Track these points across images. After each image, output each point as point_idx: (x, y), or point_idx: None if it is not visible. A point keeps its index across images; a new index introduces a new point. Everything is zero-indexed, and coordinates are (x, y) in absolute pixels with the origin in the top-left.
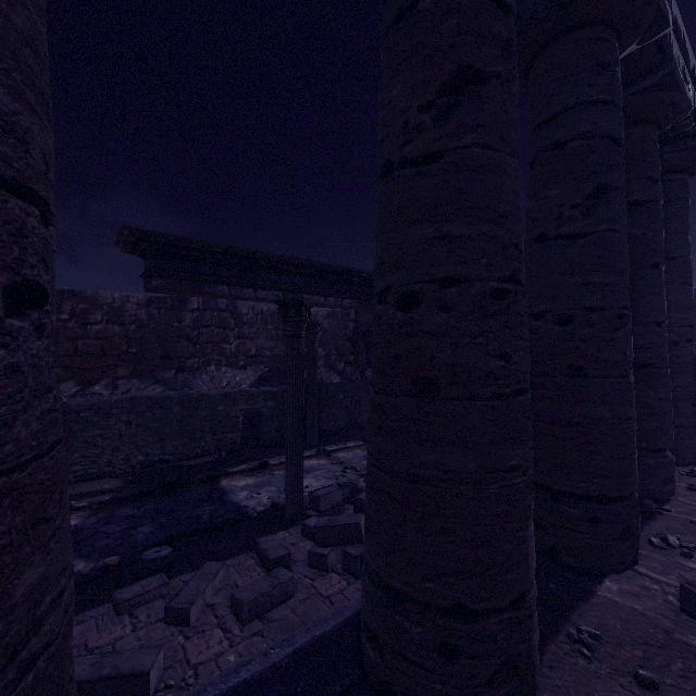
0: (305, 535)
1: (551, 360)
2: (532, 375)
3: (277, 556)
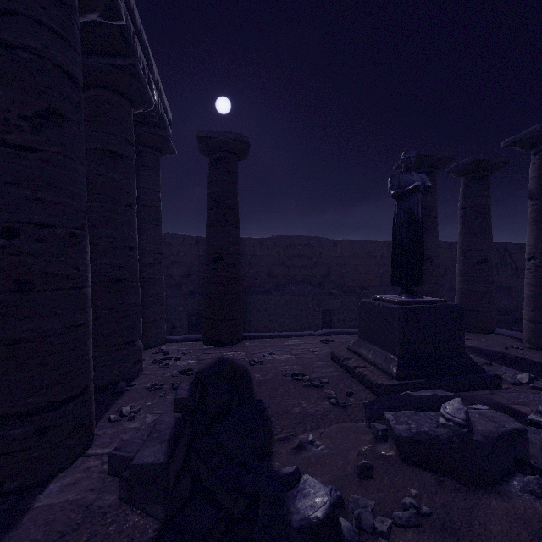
0: None
1: None
2: None
3: None
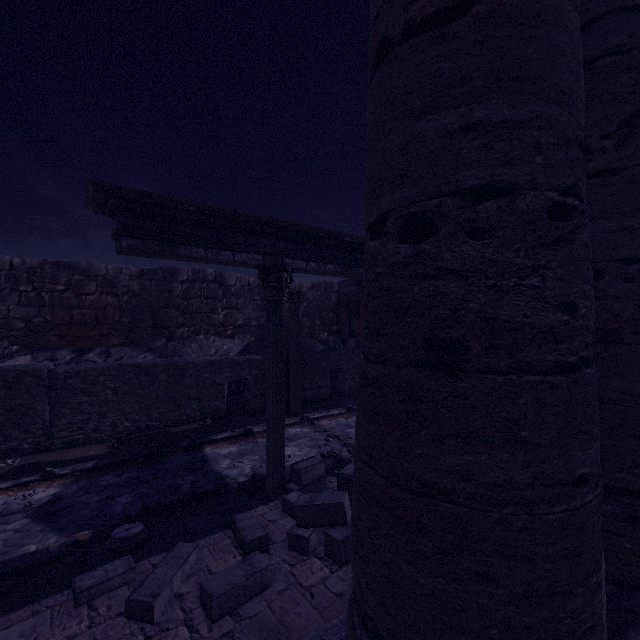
0: (285, 511)
1: None
2: None
3: (254, 537)
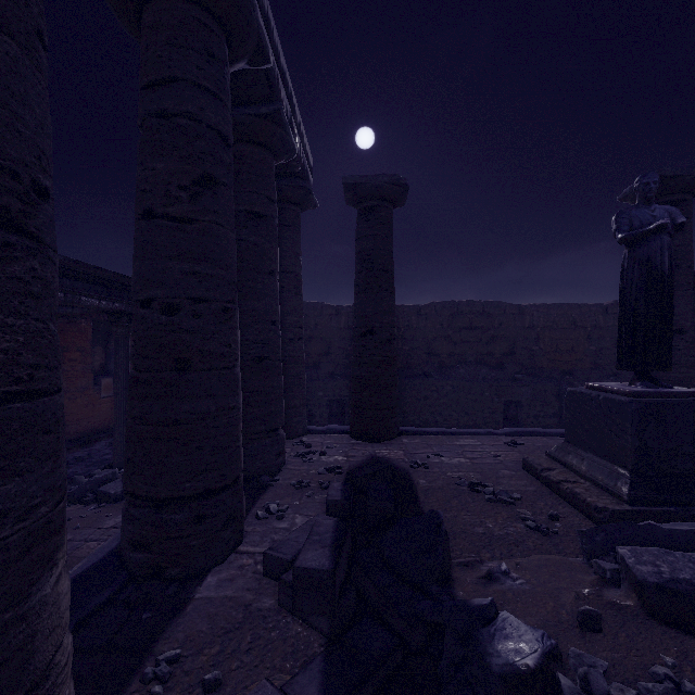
0: None
1: (158, 353)
2: (138, 372)
3: None
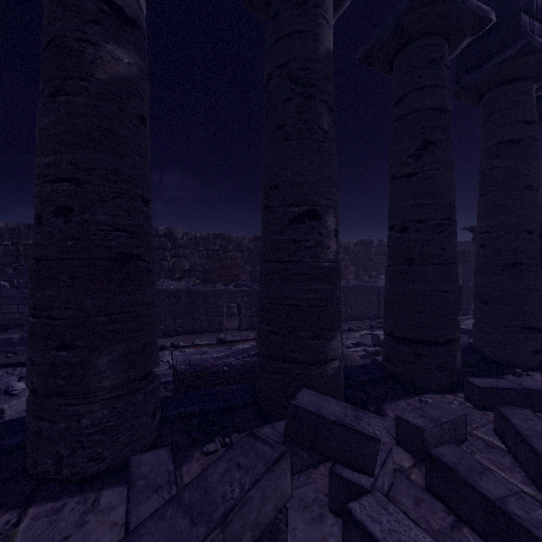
0: None
1: None
2: None
3: None
